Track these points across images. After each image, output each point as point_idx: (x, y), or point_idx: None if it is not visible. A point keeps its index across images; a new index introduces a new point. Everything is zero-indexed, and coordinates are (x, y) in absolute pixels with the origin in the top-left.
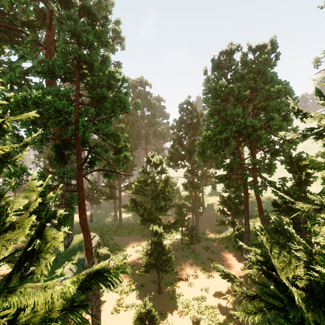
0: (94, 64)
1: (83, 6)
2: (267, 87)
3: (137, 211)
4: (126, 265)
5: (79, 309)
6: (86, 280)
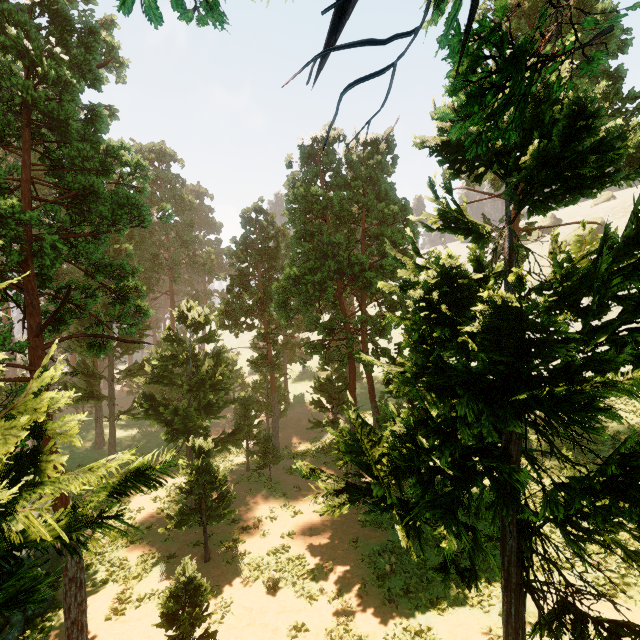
0: (72, 124)
1: None
2: (380, 205)
3: (158, 418)
4: (132, 530)
5: (24, 634)
6: (119, 482)
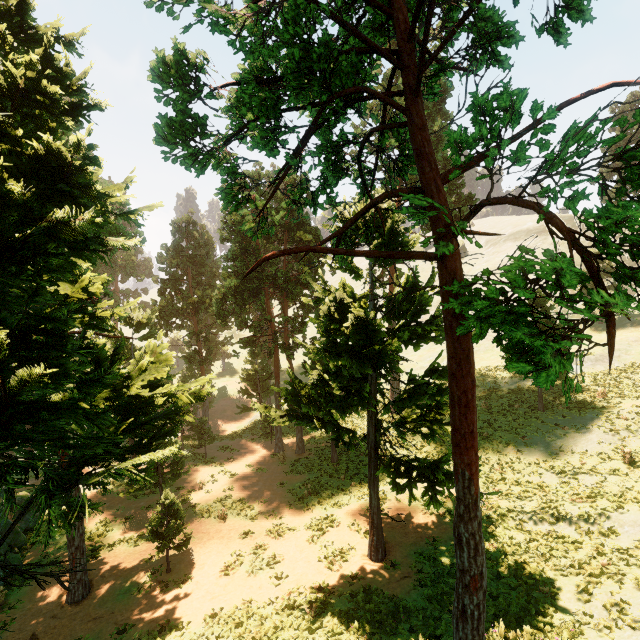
0: None
1: None
2: (299, 233)
3: None
4: None
5: (7, 586)
6: (187, 398)
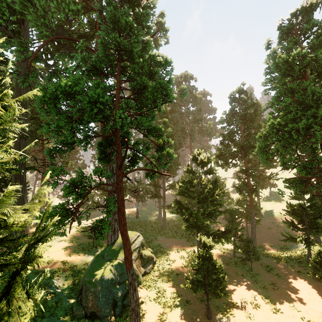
0: (134, 50)
1: None
2: None
3: (182, 214)
4: (169, 272)
5: (121, 313)
6: None
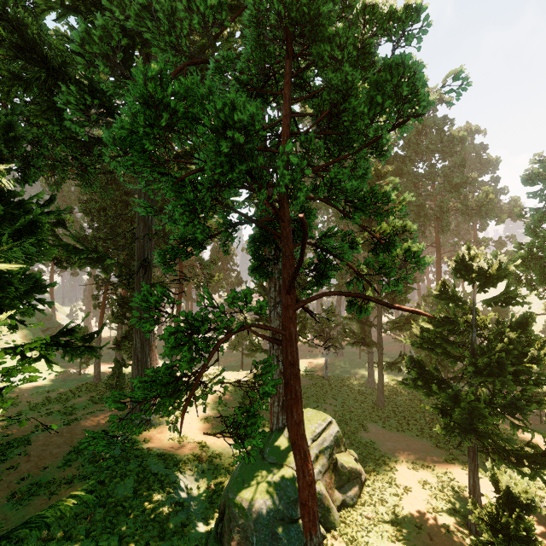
0: (322, 12)
1: None
2: None
3: (428, 392)
4: (398, 516)
5: None
6: None
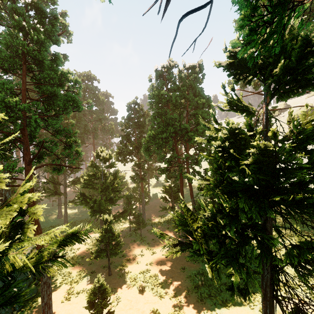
0: (45, 62)
1: (31, 1)
2: (196, 99)
3: (86, 204)
4: (74, 258)
5: (23, 307)
6: (63, 239)
